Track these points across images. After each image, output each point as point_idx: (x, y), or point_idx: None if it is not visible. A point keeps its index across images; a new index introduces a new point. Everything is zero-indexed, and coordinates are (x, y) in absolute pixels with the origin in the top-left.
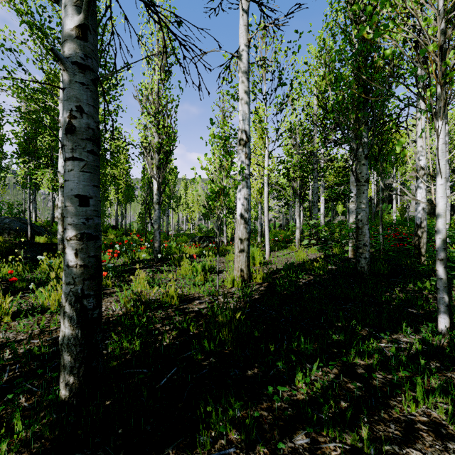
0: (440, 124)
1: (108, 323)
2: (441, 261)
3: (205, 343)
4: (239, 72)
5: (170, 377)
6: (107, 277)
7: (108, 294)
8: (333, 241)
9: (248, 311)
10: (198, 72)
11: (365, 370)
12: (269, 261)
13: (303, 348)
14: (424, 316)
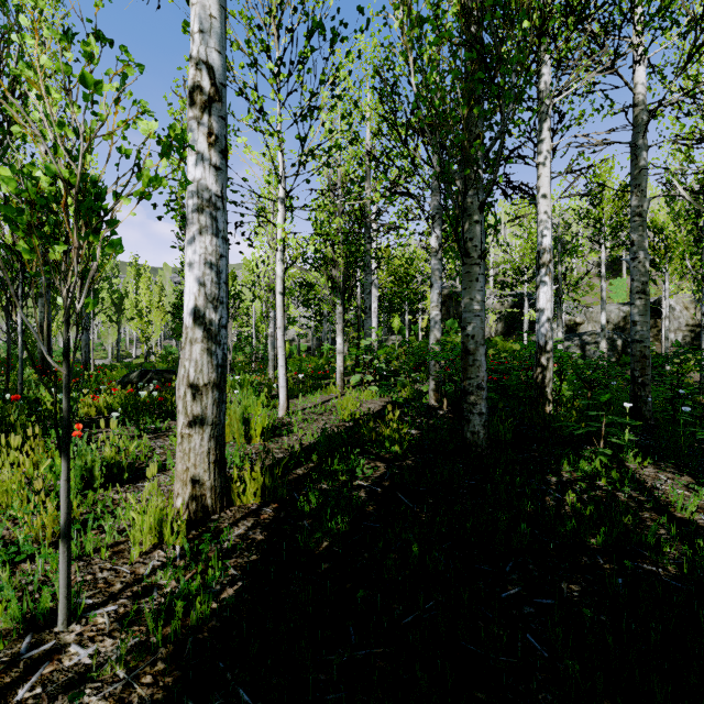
0: None
1: None
2: None
3: None
4: None
5: None
6: None
7: None
8: (392, 373)
9: None
10: None
11: None
12: (285, 425)
13: None
14: (696, 591)
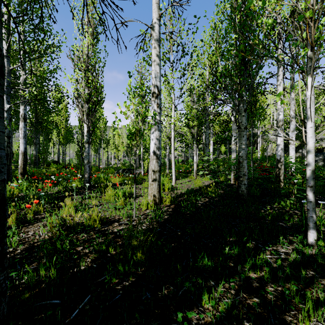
0: (310, 79)
1: (32, 248)
2: (311, 188)
3: (120, 267)
4: (152, 40)
5: (82, 307)
6: (39, 204)
7: (39, 219)
8: (219, 172)
9: (159, 230)
10: (116, 27)
11: (259, 284)
12: (175, 187)
13: (206, 264)
14: (291, 228)
